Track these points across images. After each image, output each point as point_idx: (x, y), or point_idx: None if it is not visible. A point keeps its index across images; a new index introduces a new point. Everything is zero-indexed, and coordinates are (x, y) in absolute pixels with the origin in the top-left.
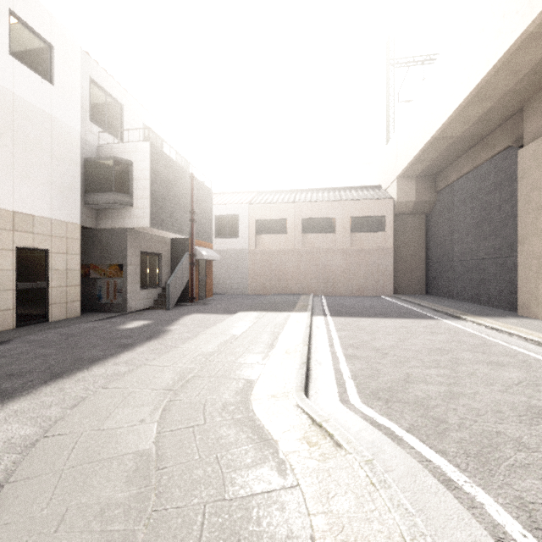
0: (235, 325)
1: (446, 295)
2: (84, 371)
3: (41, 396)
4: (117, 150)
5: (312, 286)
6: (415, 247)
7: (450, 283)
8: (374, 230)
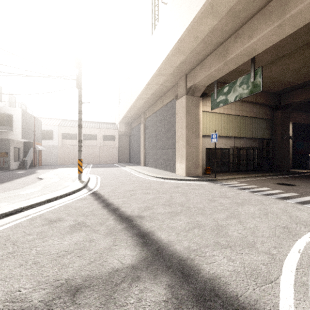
0: (60, 170)
1: (133, 162)
2: (27, 176)
3: (26, 178)
4: (5, 109)
5: (87, 161)
6: (126, 147)
7: (133, 158)
8: (111, 140)
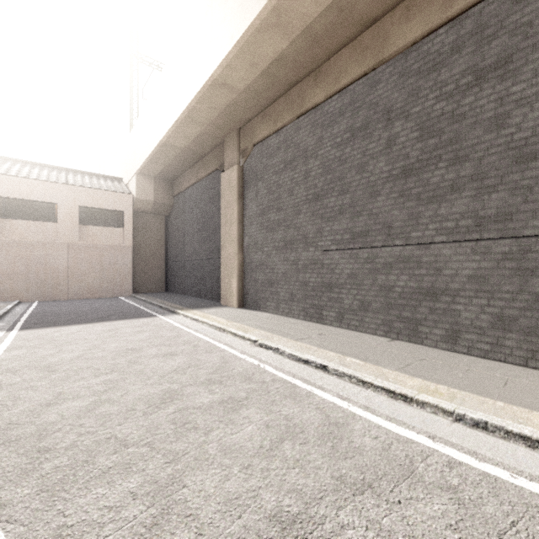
0: None
1: (180, 291)
2: None
3: None
4: None
5: (19, 290)
6: (155, 246)
7: (183, 280)
8: (111, 225)
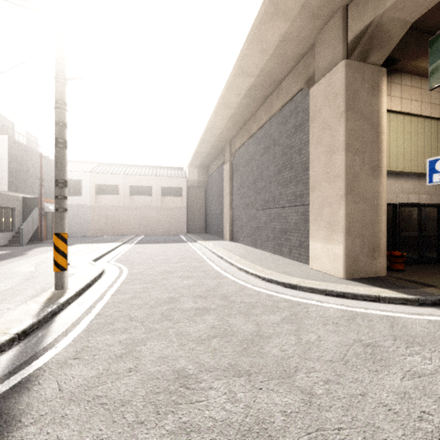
0: (72, 249)
1: (211, 233)
2: None
3: None
4: None
5: (136, 230)
6: (199, 206)
7: (212, 226)
8: (176, 196)
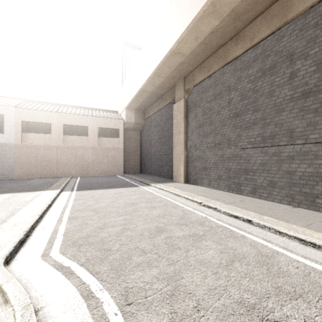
0: None
1: (149, 173)
2: None
3: None
4: None
5: (71, 171)
6: (135, 148)
7: (150, 167)
8: (113, 137)
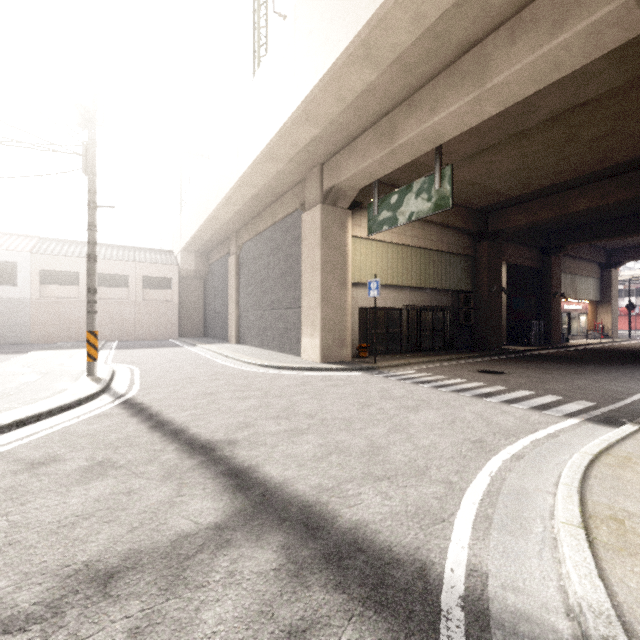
0: (38, 355)
1: (212, 336)
2: None
3: None
4: None
5: (106, 334)
6: (196, 303)
7: (214, 328)
8: (164, 288)
